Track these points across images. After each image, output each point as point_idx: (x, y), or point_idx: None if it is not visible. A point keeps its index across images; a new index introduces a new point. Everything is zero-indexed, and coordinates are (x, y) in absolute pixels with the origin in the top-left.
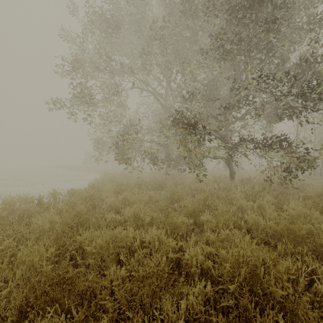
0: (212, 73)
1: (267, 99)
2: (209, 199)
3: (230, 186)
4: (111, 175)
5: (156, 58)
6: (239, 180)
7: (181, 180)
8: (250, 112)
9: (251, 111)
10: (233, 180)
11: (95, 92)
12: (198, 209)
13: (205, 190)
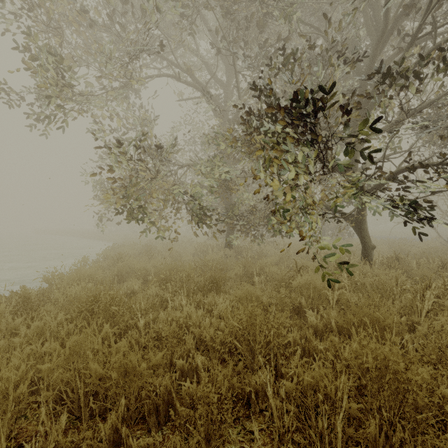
0: (324, 37)
1: (445, 87)
2: (415, 378)
3: (388, 285)
4: (126, 248)
5: (206, 24)
6: (383, 263)
7: (259, 263)
8: (408, 115)
9: (414, 111)
10: (373, 264)
11: (75, 74)
12: (372, 431)
13: (329, 296)
